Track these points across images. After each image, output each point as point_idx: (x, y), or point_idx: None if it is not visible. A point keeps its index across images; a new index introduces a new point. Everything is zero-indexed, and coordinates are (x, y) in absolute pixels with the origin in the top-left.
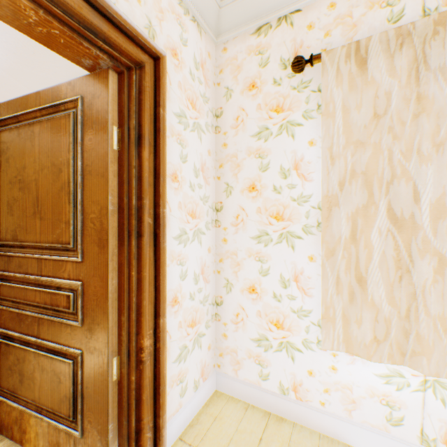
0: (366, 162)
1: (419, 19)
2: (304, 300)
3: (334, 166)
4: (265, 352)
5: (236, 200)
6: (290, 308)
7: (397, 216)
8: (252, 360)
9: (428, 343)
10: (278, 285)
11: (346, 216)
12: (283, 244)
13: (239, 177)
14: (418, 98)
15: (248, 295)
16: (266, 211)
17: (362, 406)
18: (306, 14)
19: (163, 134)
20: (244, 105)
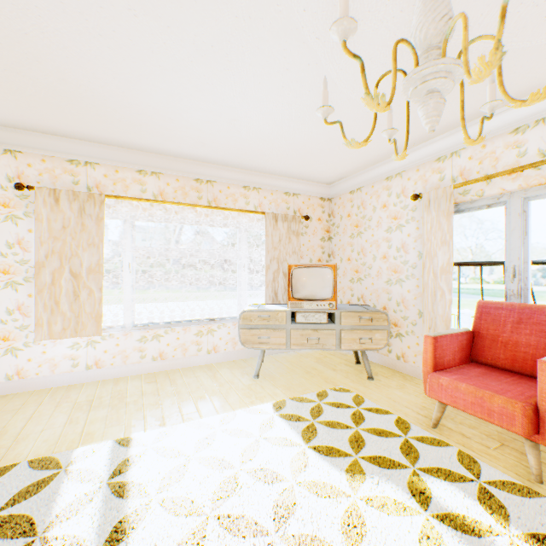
0: (60, 247)
1: (83, 192)
2: (26, 320)
3: (43, 247)
4: None
5: None
6: (15, 326)
7: (75, 273)
8: None
9: (86, 324)
10: (6, 314)
11: (50, 273)
12: (10, 289)
13: None
14: (83, 224)
15: None
16: None
17: (61, 365)
18: (27, 157)
19: None
20: None
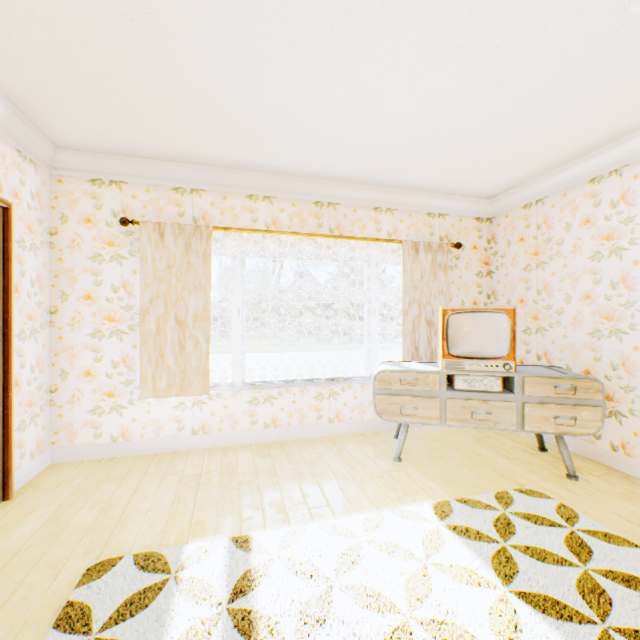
0: (165, 290)
1: (189, 225)
2: (131, 374)
3: (148, 290)
4: (100, 417)
5: (73, 306)
6: (120, 381)
7: (180, 320)
8: (89, 427)
9: (192, 381)
10: (111, 367)
11: (155, 320)
12: (115, 338)
13: (76, 288)
14: (188, 263)
15: (85, 379)
16: (101, 315)
17: (166, 428)
18: (132, 188)
19: (13, 261)
20: (81, 232)
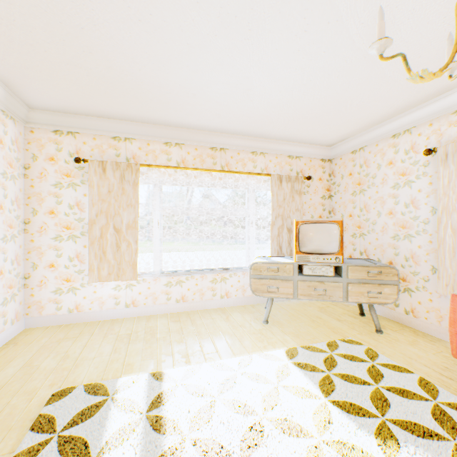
0: (106, 208)
1: (123, 162)
2: (82, 266)
3: (94, 208)
4: (61, 296)
5: (41, 218)
6: (75, 271)
7: (117, 228)
8: (52, 303)
9: (125, 270)
10: (68, 261)
11: (99, 228)
12: (71, 241)
13: (43, 206)
14: (123, 189)
15: (50, 269)
16: (61, 225)
17: (107, 303)
18: (83, 136)
19: None
20: (47, 167)
